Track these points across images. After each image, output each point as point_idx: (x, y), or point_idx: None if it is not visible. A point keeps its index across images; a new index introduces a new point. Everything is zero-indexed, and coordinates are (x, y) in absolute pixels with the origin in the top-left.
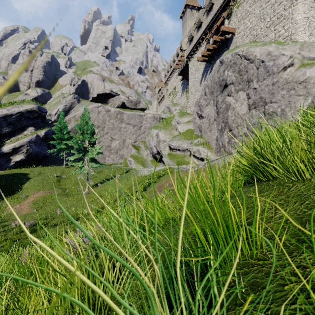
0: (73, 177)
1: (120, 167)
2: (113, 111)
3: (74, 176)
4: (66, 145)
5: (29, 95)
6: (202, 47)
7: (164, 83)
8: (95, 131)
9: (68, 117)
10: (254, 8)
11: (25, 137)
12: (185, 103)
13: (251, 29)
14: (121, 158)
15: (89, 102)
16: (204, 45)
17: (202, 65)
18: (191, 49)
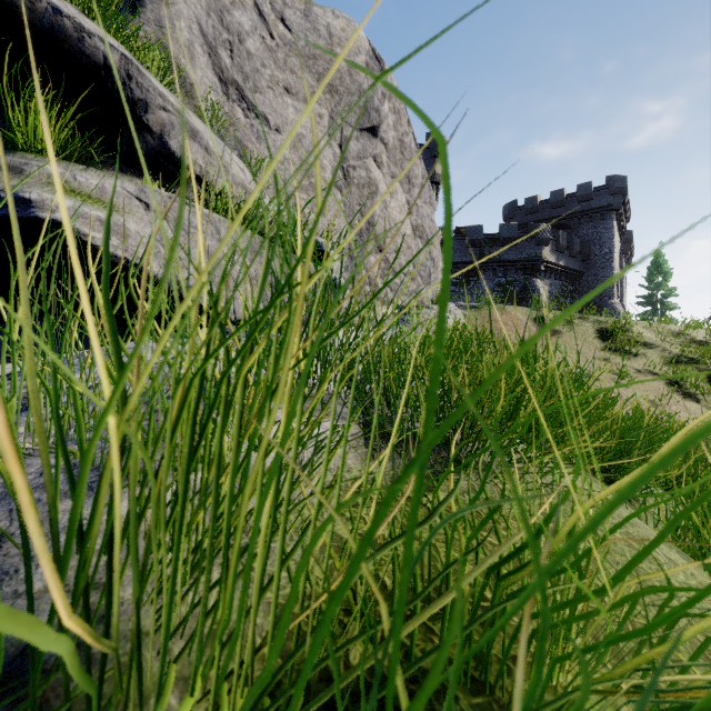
0: None
1: None
2: None
3: None
4: None
5: None
6: None
7: None
8: None
9: None
10: None
11: None
12: None
13: None
14: None
15: None
16: None
17: None
18: None
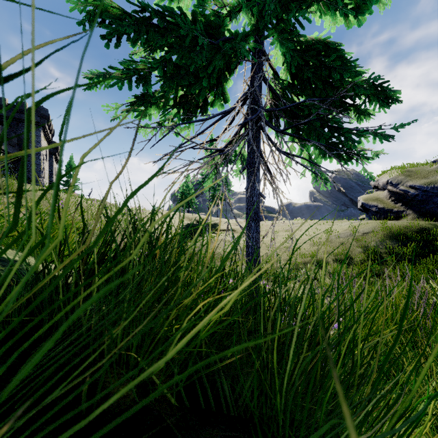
0: None
1: None
2: None
3: None
4: None
5: None
6: None
7: None
8: None
9: None
10: None
11: None
12: None
13: None
14: None
15: None
16: None
17: None
18: None
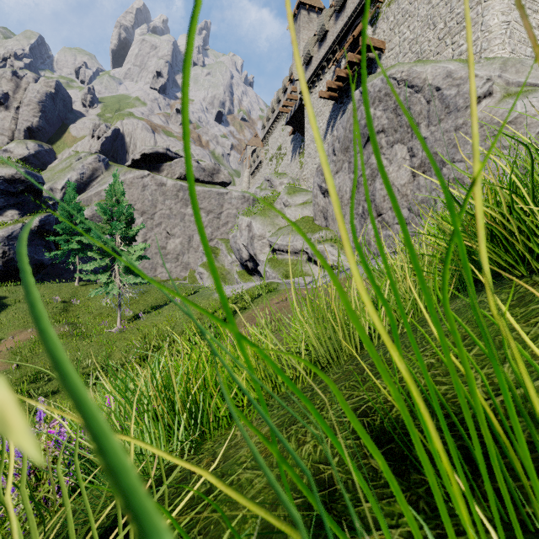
0: (93, 304)
1: (182, 285)
2: (171, 186)
3: (96, 302)
4: (80, 244)
5: (12, 153)
6: (327, 75)
7: (262, 139)
8: (138, 221)
9: (86, 194)
10: (417, 5)
11: (0, 228)
12: (298, 173)
13: (412, 42)
14: (185, 269)
15: (127, 168)
16: (330, 71)
17: (327, 106)
18: (308, 79)
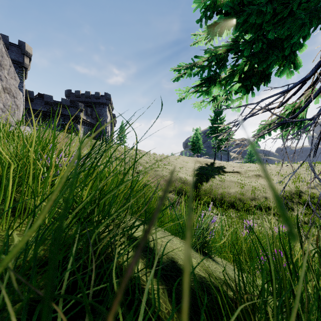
0: None
1: None
2: None
3: None
4: None
5: None
6: None
7: None
8: None
9: None
10: None
11: None
12: None
13: None
14: None
15: None
16: None
17: None
18: None
